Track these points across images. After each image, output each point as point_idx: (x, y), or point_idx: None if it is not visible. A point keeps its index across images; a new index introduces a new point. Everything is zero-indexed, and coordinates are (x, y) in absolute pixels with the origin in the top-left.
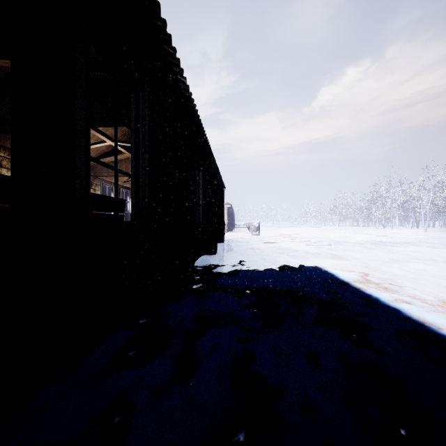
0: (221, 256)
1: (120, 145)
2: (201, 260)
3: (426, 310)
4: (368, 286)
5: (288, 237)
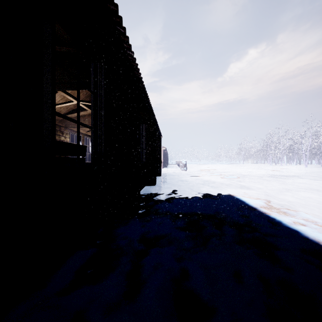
0: (159, 186)
1: (84, 104)
2: (144, 190)
3: (319, 231)
4: (271, 211)
5: (208, 172)
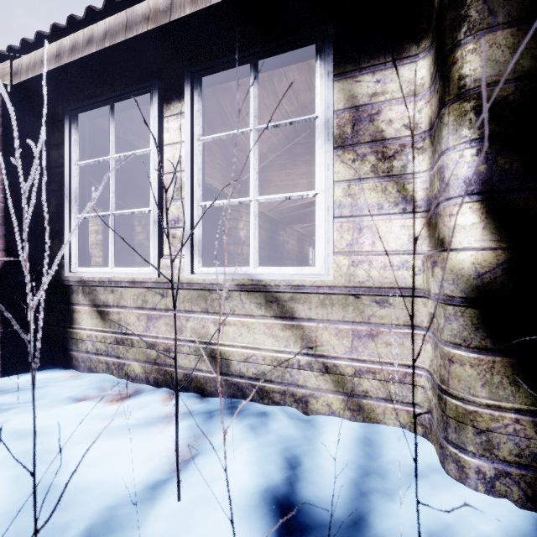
0: None
1: None
2: None
3: None
4: None
5: None
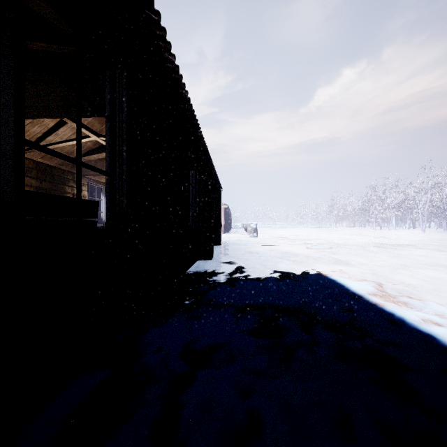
0: (218, 261)
1: None
2: (195, 267)
3: None
4: (386, 301)
5: (287, 239)
